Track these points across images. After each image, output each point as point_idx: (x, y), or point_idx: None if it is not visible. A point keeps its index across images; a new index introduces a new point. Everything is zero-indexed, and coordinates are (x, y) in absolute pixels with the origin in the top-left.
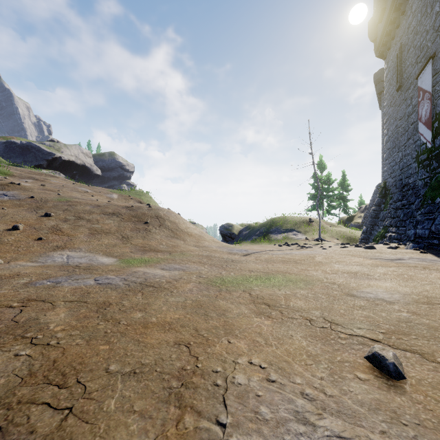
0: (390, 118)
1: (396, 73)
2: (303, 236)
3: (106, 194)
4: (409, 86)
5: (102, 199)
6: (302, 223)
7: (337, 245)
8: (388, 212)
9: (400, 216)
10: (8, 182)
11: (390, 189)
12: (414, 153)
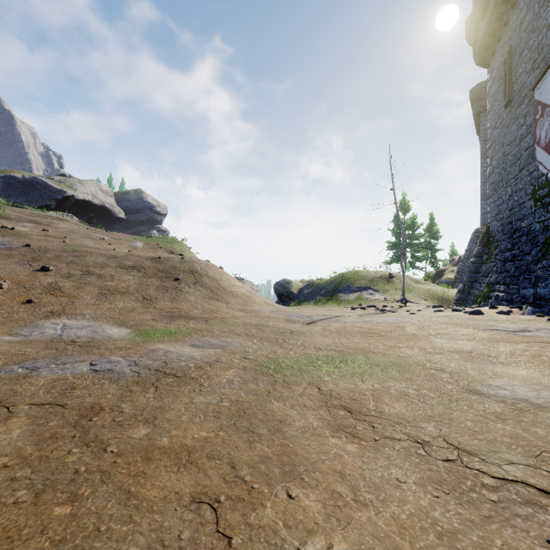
0: (495, 143)
1: (503, 84)
2: (382, 296)
3: (128, 242)
4: (522, 101)
5: (122, 249)
6: (380, 279)
7: (428, 308)
8: (493, 265)
9: (510, 270)
10: None
11: (495, 235)
12: (529, 188)
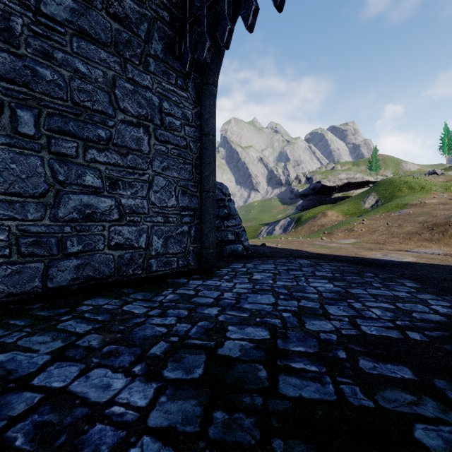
0: None
1: None
2: None
3: None
4: None
5: None
6: None
7: None
8: None
9: None
10: (419, 202)
11: None
12: None
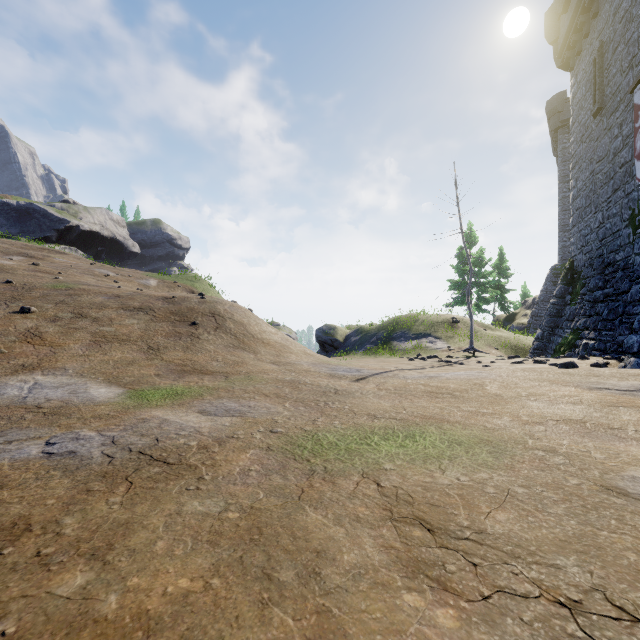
0: (581, 161)
1: (592, 88)
2: (444, 344)
3: (138, 280)
4: (616, 107)
5: (130, 287)
6: (441, 324)
7: (502, 359)
8: (580, 306)
9: (602, 313)
10: None
11: (582, 271)
12: (625, 212)
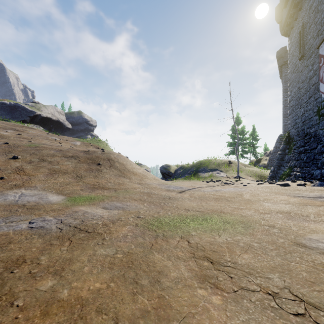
0: (293, 82)
1: (299, 46)
2: (224, 174)
3: (71, 142)
4: (310, 55)
5: (67, 145)
6: (223, 164)
7: (253, 181)
8: (293, 155)
9: (303, 158)
10: None
11: (293, 137)
12: (315, 108)
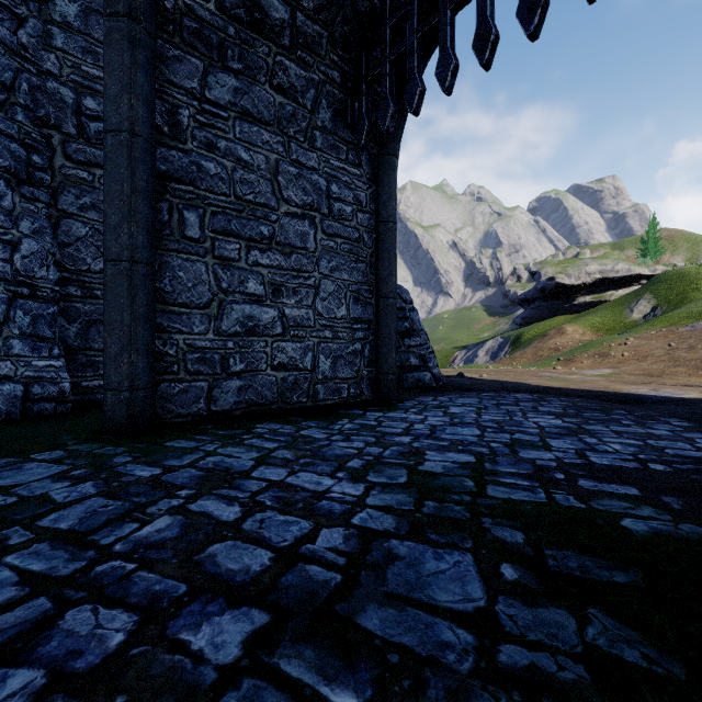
0: None
1: None
2: None
3: None
4: None
5: None
6: None
7: None
8: None
9: None
10: None
11: None
12: None
